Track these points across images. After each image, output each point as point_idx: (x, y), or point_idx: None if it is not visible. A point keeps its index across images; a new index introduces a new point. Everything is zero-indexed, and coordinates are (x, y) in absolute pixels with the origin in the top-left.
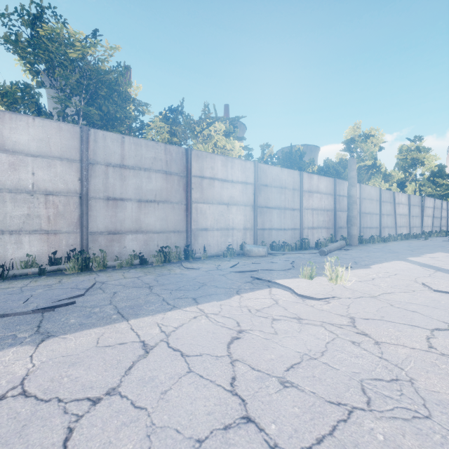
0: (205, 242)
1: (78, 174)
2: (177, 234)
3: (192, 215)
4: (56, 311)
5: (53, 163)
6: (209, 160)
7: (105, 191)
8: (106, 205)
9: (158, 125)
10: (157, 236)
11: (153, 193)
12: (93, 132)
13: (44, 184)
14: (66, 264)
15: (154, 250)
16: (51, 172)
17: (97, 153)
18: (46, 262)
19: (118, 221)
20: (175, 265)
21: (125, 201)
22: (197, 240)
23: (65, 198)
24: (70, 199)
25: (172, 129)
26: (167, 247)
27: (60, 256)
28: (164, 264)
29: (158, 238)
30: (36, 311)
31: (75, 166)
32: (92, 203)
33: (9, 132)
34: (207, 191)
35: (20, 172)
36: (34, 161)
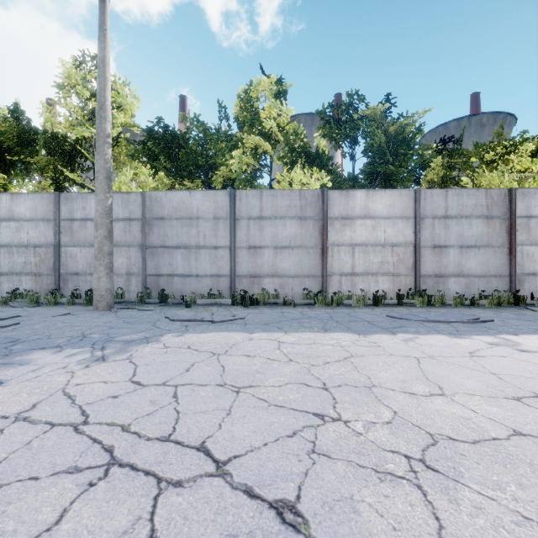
0: (533, 288)
1: (412, 228)
2: (498, 279)
3: (516, 258)
4: (482, 325)
5: (396, 222)
6: (537, 196)
7: (432, 240)
8: (433, 252)
9: (439, 163)
10: (477, 280)
11: (474, 239)
12: (423, 192)
13: (390, 238)
14: (410, 300)
15: (475, 293)
16: (395, 229)
17: (425, 209)
18: (392, 297)
19: (442, 266)
20: (513, 308)
21: (448, 248)
22: (522, 285)
23: (404, 248)
24: (407, 249)
25: (448, 162)
26: (487, 291)
27: (400, 293)
28: (497, 307)
29: (479, 282)
30: (475, 322)
31: (410, 222)
32: (422, 251)
33: (371, 204)
34: (535, 231)
35: (377, 232)
36: (384, 222)
